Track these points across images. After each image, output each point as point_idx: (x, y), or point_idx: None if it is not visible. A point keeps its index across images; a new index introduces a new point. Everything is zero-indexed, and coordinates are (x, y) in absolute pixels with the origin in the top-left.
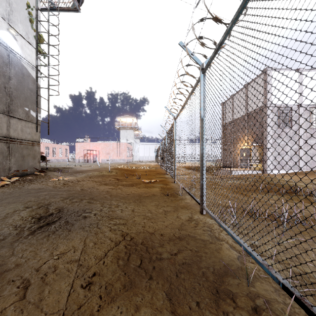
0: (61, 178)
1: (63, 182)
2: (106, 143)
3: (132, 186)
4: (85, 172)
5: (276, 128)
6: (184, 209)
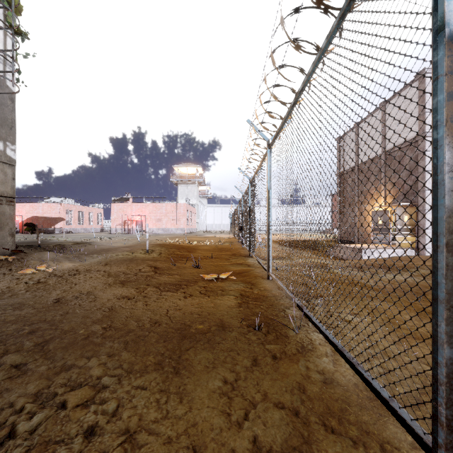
0: (43, 267)
1: (41, 277)
2: (157, 205)
3: (176, 289)
4: (106, 251)
5: None
6: (340, 438)
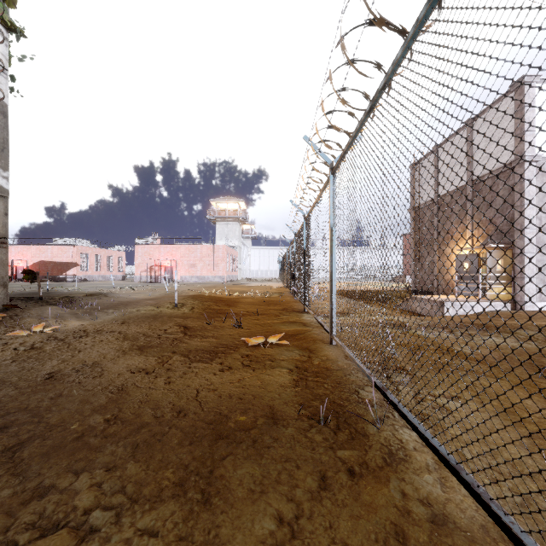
0: (40, 327)
1: (37, 340)
2: (190, 247)
3: (210, 359)
4: (124, 305)
5: (544, 209)
6: None
